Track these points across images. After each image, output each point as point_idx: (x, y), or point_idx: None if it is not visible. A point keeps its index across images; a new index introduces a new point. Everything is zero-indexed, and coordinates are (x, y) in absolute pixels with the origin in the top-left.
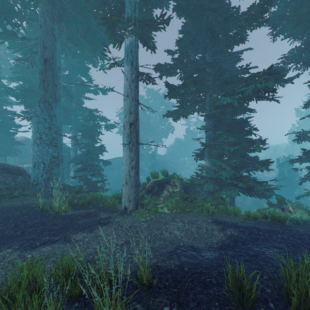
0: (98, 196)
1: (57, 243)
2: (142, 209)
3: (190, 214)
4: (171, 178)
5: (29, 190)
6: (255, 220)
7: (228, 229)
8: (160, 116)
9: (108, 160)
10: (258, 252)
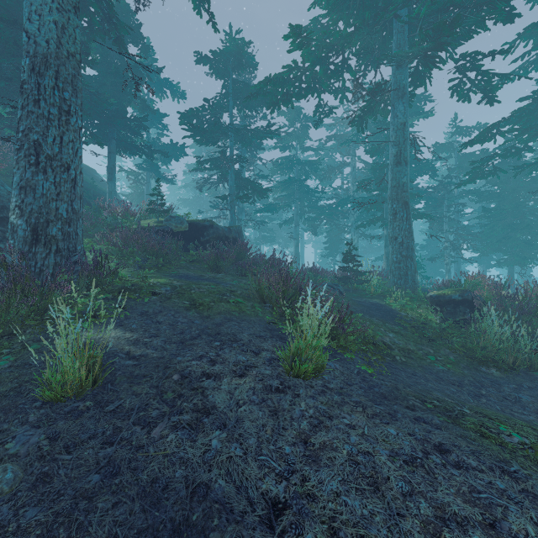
0: None
1: None
2: None
3: None
4: None
5: None
6: None
7: None
8: None
9: None
10: None
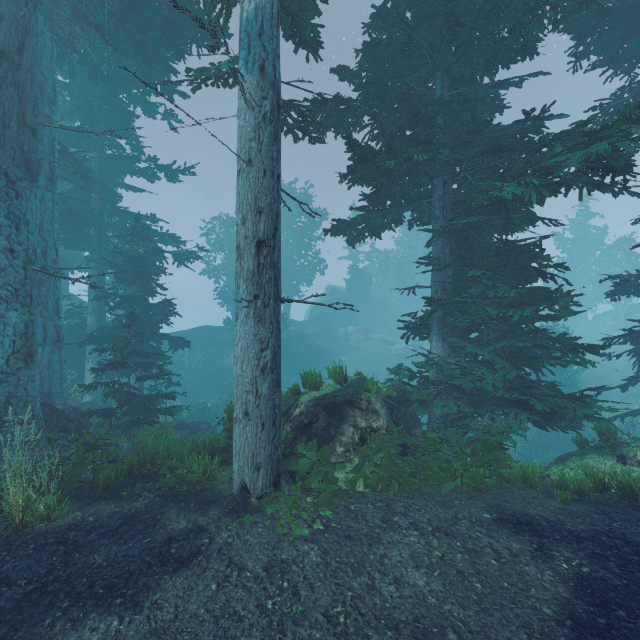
0: (158, 449)
1: None
2: (291, 487)
3: (423, 494)
4: (358, 388)
5: None
6: (581, 498)
7: (556, 551)
8: (296, 239)
9: (180, 332)
10: None
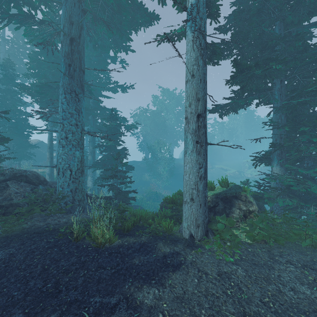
0: (142, 215)
1: (118, 313)
2: (213, 237)
3: (285, 247)
4: (237, 190)
5: (53, 205)
6: None
7: None
8: (176, 118)
9: None
10: None
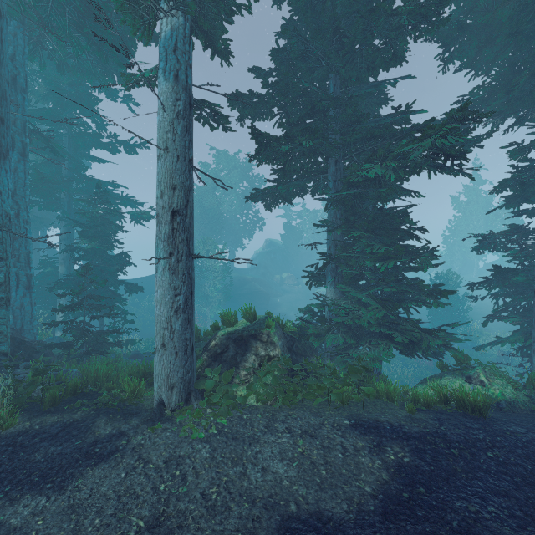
0: (99, 373)
1: None
2: (199, 402)
3: (304, 407)
4: (262, 325)
5: None
6: (428, 409)
7: (389, 447)
8: (240, 201)
9: (141, 278)
10: (467, 514)
